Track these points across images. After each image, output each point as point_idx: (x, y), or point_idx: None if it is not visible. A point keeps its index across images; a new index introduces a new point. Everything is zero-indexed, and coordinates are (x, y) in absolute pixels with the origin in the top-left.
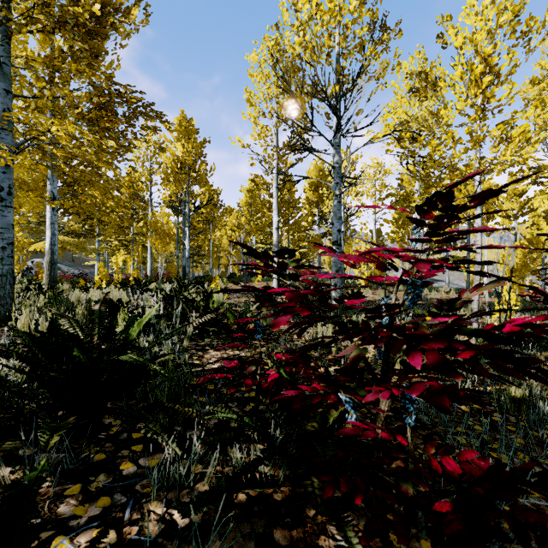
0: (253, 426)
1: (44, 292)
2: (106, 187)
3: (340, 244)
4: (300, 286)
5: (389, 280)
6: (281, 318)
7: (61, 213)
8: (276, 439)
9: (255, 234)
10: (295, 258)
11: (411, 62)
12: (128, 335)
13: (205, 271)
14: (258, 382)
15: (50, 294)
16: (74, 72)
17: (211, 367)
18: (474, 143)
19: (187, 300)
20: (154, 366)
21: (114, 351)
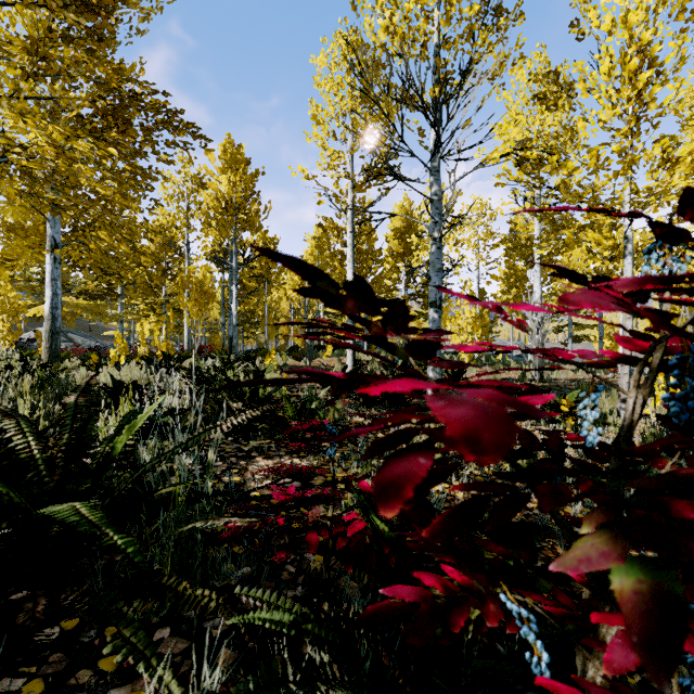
0: (322, 637)
1: (31, 371)
2: (131, 234)
3: (440, 306)
4: (418, 369)
5: (587, 356)
6: (401, 466)
7: (69, 267)
8: (364, 659)
9: None
10: None
11: (529, 68)
12: (111, 448)
13: (258, 344)
14: (329, 532)
15: (40, 375)
16: (68, 62)
17: (242, 521)
18: (627, 165)
19: (230, 382)
20: (113, 538)
21: (85, 476)
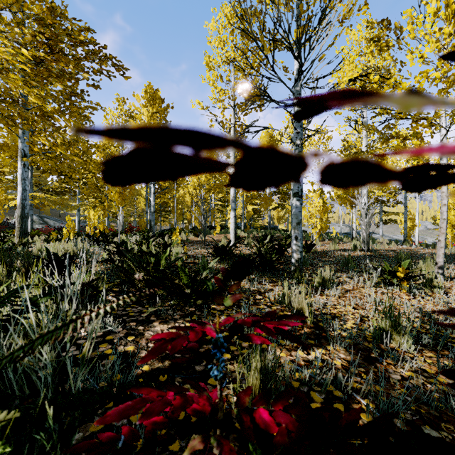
0: None
1: None
2: (85, 152)
3: (301, 195)
4: None
5: None
6: None
7: (40, 173)
8: None
9: (214, 191)
10: (249, 213)
11: (359, 30)
12: None
13: (171, 225)
14: None
15: None
16: (10, 1)
17: None
18: (450, 85)
19: (143, 253)
20: None
21: None
